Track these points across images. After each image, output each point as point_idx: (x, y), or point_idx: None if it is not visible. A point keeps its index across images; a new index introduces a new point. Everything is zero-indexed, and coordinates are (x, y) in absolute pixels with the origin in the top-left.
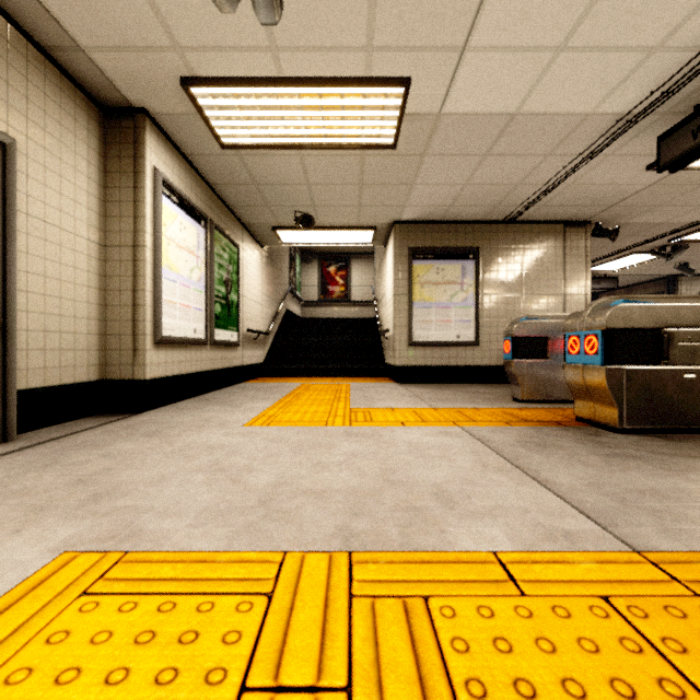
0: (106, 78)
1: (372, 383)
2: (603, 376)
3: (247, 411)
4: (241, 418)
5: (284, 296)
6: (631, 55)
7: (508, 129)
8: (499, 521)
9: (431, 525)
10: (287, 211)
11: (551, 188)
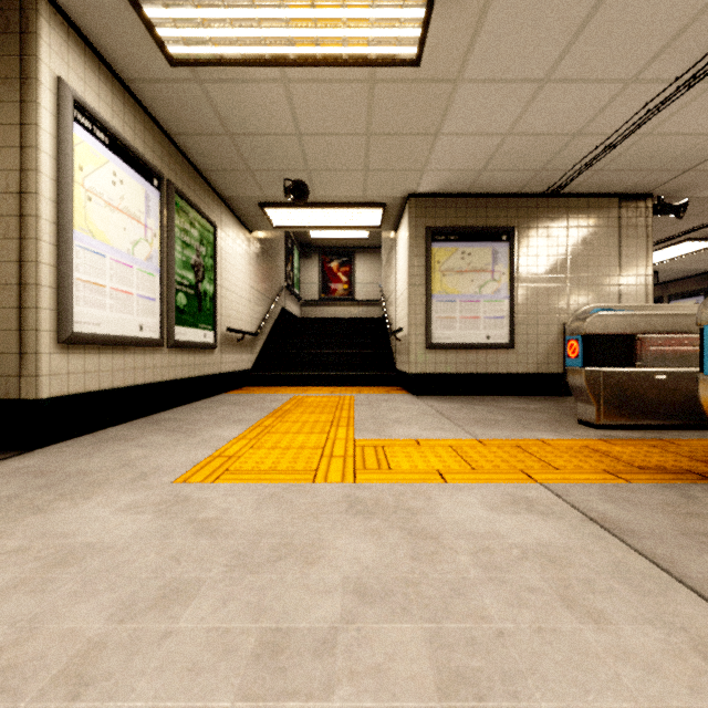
0: None
1: (381, 394)
2: None
3: (200, 445)
4: (182, 460)
5: (279, 293)
6: None
7: (586, 28)
8: None
9: None
10: (274, 179)
11: (620, 140)
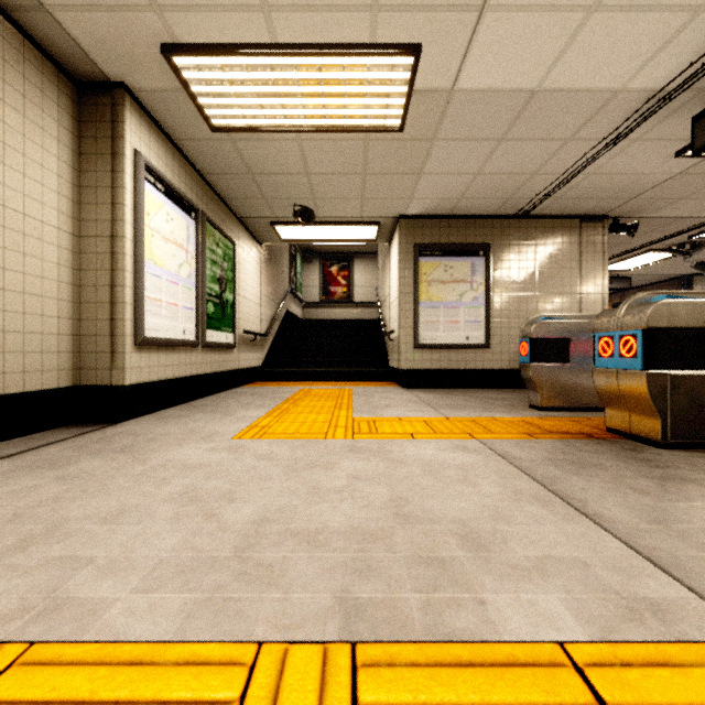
0: (77, 45)
1: (376, 387)
2: (643, 383)
3: (239, 420)
4: (230, 428)
5: (284, 297)
6: (674, 16)
7: (527, 109)
8: (554, 582)
9: (463, 590)
10: (285, 204)
11: (570, 178)
